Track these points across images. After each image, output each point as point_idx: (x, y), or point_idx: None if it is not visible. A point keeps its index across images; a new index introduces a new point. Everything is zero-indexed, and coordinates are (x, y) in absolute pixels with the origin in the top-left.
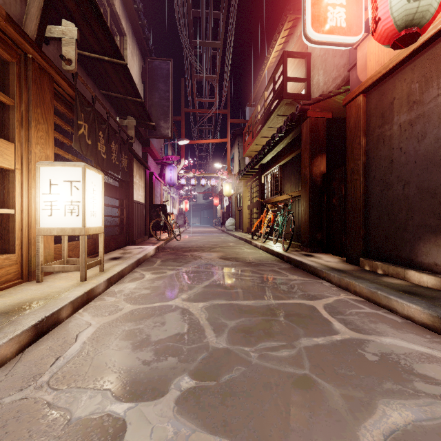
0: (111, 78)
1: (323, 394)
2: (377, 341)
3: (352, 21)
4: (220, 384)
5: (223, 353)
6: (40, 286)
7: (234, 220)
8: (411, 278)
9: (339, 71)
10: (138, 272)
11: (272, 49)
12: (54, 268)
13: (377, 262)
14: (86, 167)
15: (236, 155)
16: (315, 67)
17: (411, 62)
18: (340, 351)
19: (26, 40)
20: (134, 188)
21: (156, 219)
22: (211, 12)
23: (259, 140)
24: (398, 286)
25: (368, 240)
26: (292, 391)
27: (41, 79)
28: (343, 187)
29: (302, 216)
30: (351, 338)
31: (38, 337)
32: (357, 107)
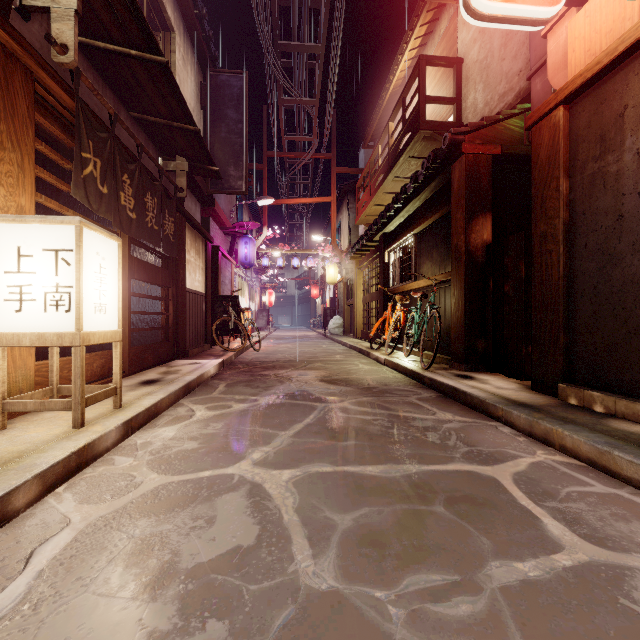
0: (145, 90)
1: None
2: None
3: None
4: None
5: (329, 606)
6: None
7: (342, 319)
8: None
9: (510, 82)
10: (185, 406)
11: (401, 57)
12: (26, 404)
13: (594, 393)
14: (84, 224)
15: (345, 222)
16: (471, 80)
17: None
18: (580, 601)
19: None
20: (187, 269)
21: (223, 318)
22: None
23: (380, 198)
24: None
25: (573, 354)
26: None
27: (8, 72)
28: (523, 266)
29: (452, 313)
30: (592, 563)
31: None
32: (552, 129)
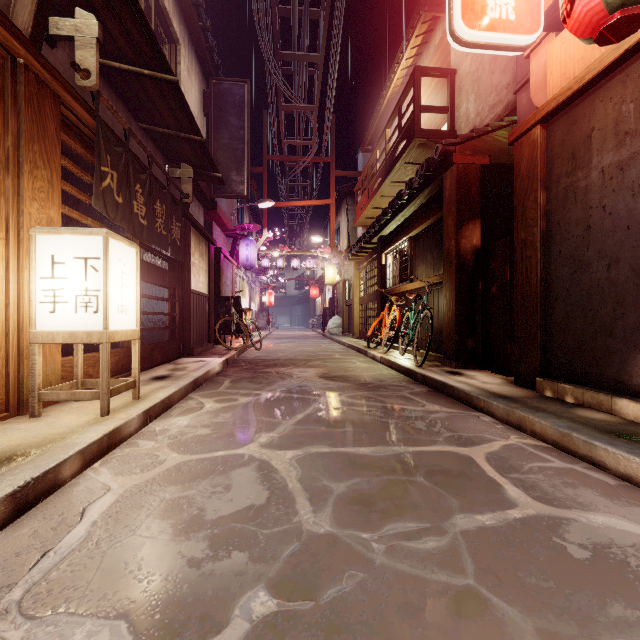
0: (155, 104)
1: (504, 629)
2: (582, 521)
3: (525, 11)
4: (321, 608)
5: (326, 543)
6: (36, 425)
7: (341, 319)
8: (623, 410)
9: (499, 94)
10: (195, 399)
11: (397, 66)
12: (59, 395)
13: (566, 385)
14: (109, 235)
15: (344, 224)
16: (463, 91)
17: (620, 70)
18: (522, 539)
19: (13, 34)
20: (192, 271)
21: (225, 318)
22: (306, 9)
23: (378, 202)
24: (604, 425)
25: (549, 351)
26: (449, 621)
27: (40, 99)
28: (508, 269)
29: (444, 314)
30: (537, 515)
31: (19, 514)
32: (531, 145)
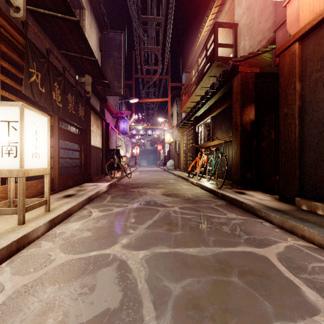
0: (67, 37)
1: None
2: None
3: None
4: None
5: None
6: None
7: (173, 161)
8: None
9: (264, 34)
10: (87, 209)
11: (204, 24)
12: None
13: (317, 203)
14: (25, 106)
15: (175, 111)
16: (242, 35)
17: None
18: None
19: None
20: (92, 135)
21: (111, 161)
22: None
23: (193, 98)
24: None
25: (303, 181)
26: None
27: None
28: (273, 132)
29: (233, 158)
30: None
31: None
32: (291, 55)
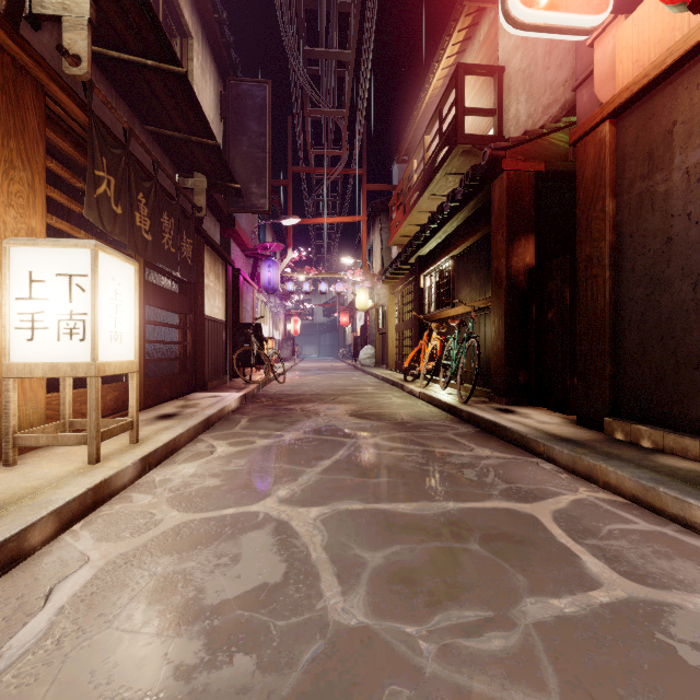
0: (162, 102)
1: None
2: (688, 607)
3: None
4: None
5: (359, 641)
6: (7, 476)
7: (374, 349)
8: None
9: (555, 93)
10: (205, 442)
11: (438, 65)
12: (38, 439)
13: (641, 427)
14: (99, 248)
15: (377, 243)
16: (513, 90)
17: None
18: (616, 636)
19: None
20: (206, 295)
21: (244, 347)
22: (335, 0)
23: (415, 218)
24: (695, 476)
25: (620, 386)
26: None
27: (18, 86)
28: (568, 291)
29: (492, 342)
30: (630, 599)
31: None
32: (598, 145)
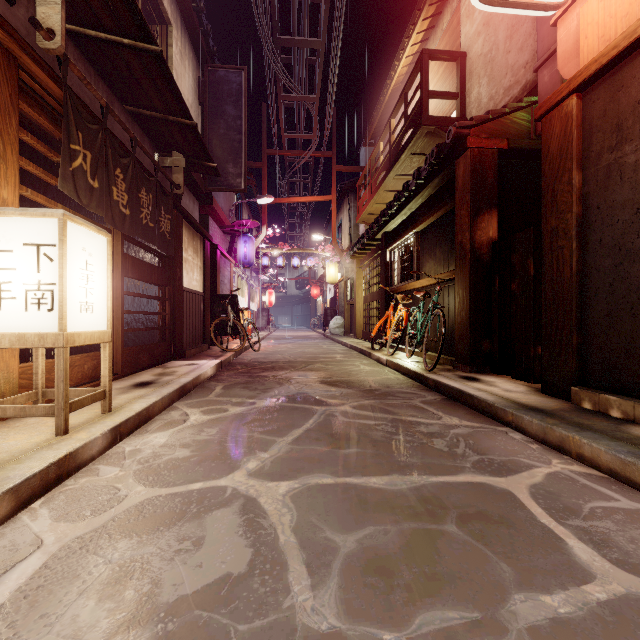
0: (140, 82)
1: None
2: None
3: None
4: None
5: None
6: None
7: (343, 319)
8: None
9: (516, 75)
10: (179, 409)
11: (403, 52)
12: (6, 410)
13: (610, 397)
14: (68, 218)
15: (346, 221)
16: (474, 74)
17: None
18: None
19: None
20: (185, 268)
21: (221, 318)
22: None
23: (381, 196)
24: None
25: (586, 355)
26: None
27: None
28: (531, 263)
29: (456, 313)
30: (629, 596)
31: None
32: (564, 119)
